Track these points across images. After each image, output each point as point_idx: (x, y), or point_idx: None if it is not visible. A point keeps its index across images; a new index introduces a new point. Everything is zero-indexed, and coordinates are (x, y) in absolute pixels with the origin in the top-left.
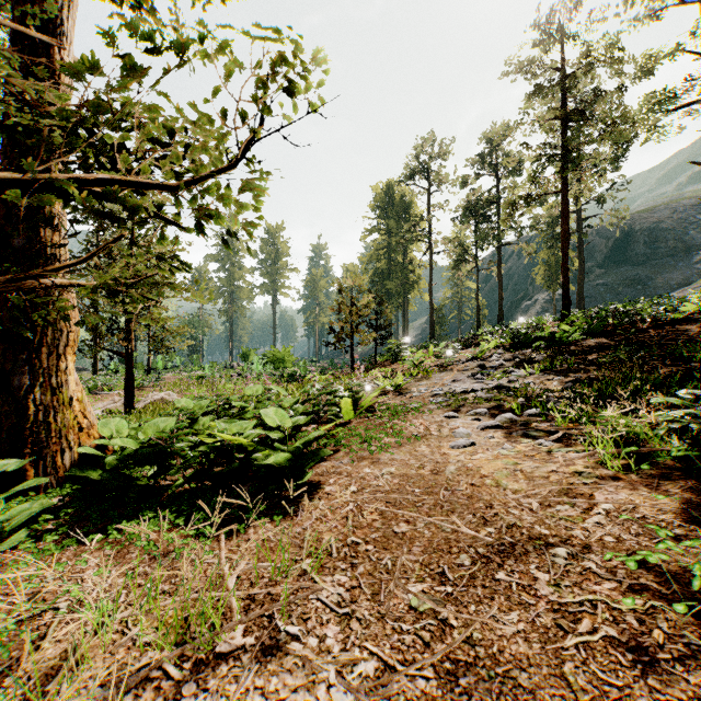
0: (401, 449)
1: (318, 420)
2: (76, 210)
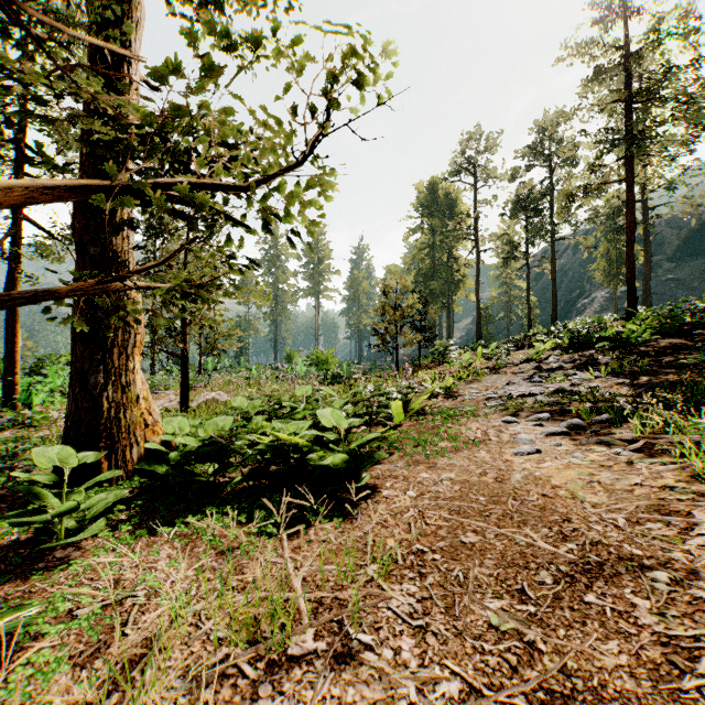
0: (458, 454)
1: (370, 421)
2: (150, 215)
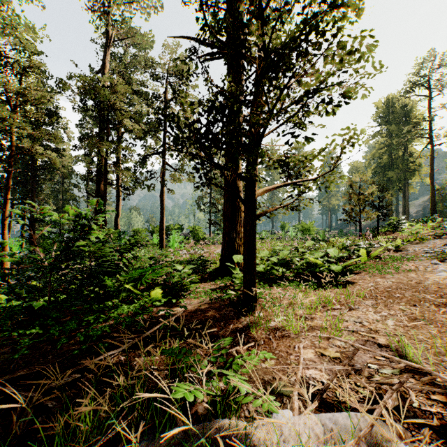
0: (398, 274)
1: (349, 257)
2: None
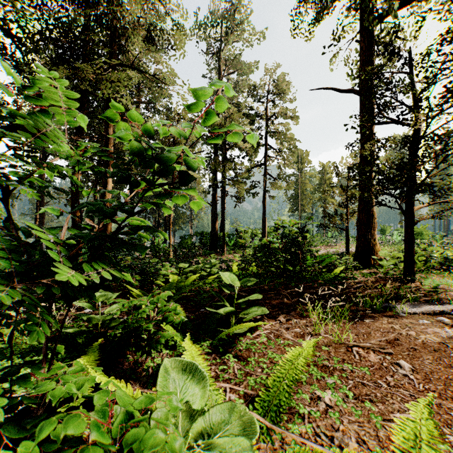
0: None
1: None
2: None
